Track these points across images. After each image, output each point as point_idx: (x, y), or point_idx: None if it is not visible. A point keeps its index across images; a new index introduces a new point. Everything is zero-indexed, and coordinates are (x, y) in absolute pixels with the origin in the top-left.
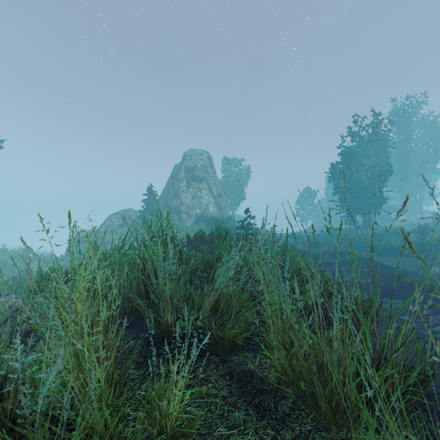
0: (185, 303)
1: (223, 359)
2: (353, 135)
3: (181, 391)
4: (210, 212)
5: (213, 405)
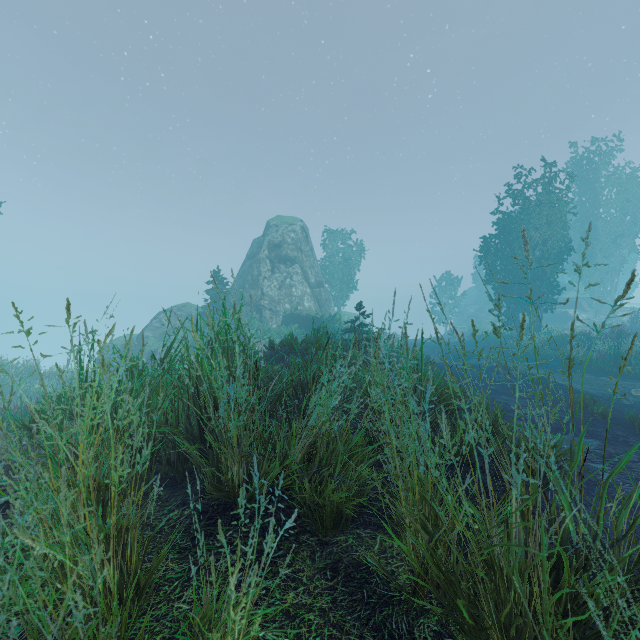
0: (254, 457)
1: (322, 541)
2: (514, 195)
3: (247, 610)
4: (305, 309)
5: (304, 626)
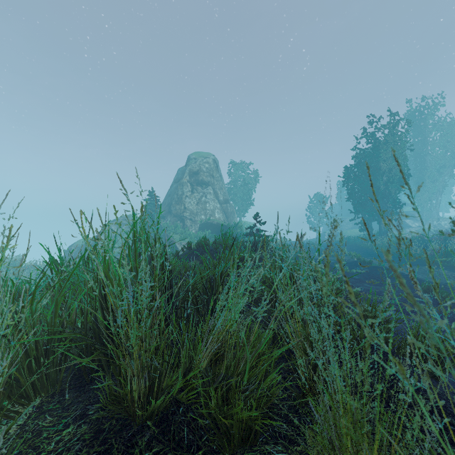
0: None
1: None
2: (368, 136)
3: None
4: (216, 219)
5: None
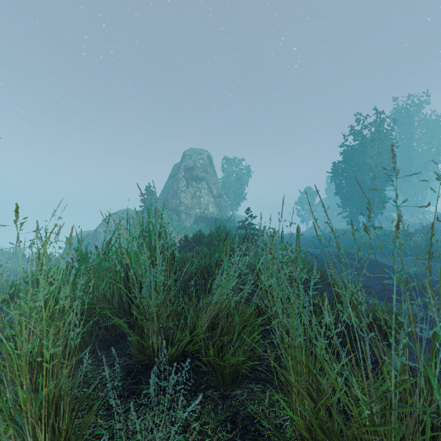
0: (164, 342)
1: (223, 394)
2: (355, 133)
3: None
4: (210, 212)
5: None
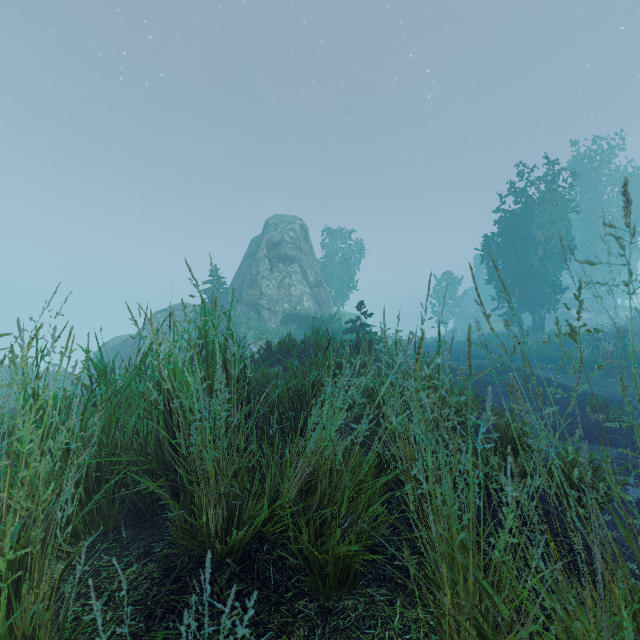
0: (209, 554)
1: (323, 607)
2: (516, 193)
3: None
4: (305, 308)
5: None
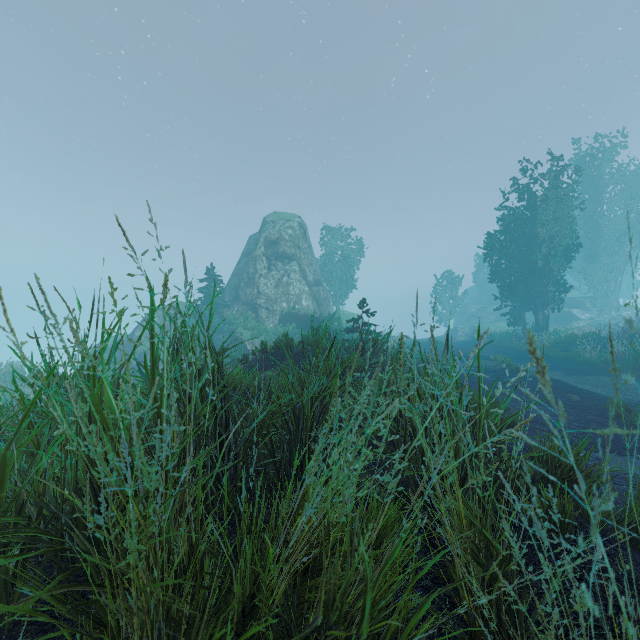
0: None
1: None
2: (520, 190)
3: None
4: (303, 308)
5: None
